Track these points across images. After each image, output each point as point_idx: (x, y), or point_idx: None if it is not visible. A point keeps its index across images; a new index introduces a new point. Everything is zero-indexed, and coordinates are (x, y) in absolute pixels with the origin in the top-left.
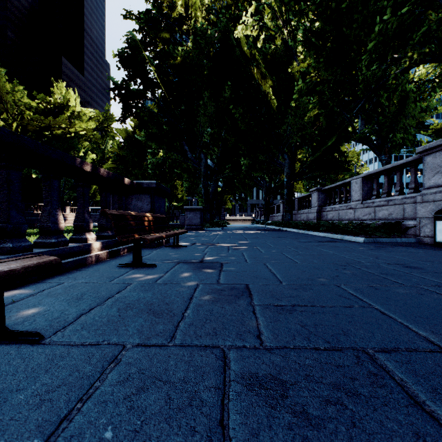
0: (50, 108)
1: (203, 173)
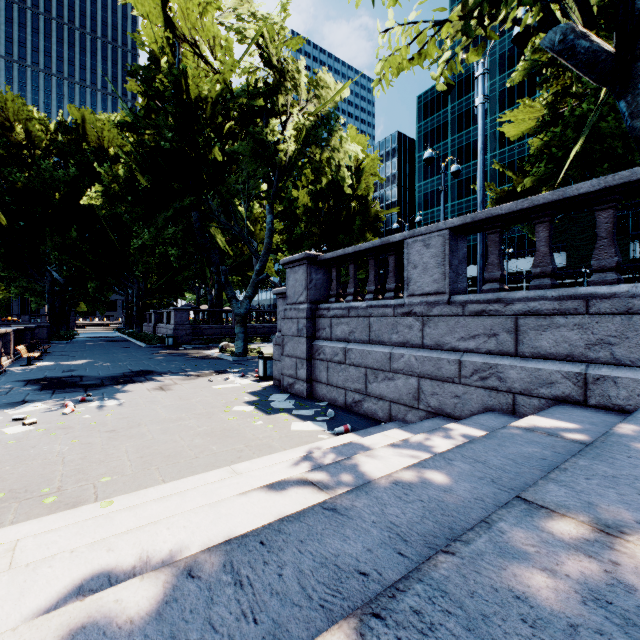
0: None
1: (49, 291)
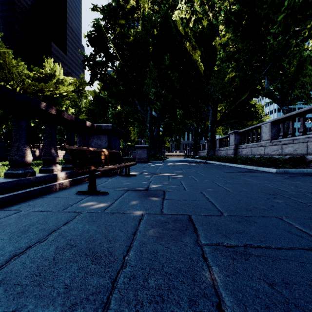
0: (42, 77)
1: (149, 121)
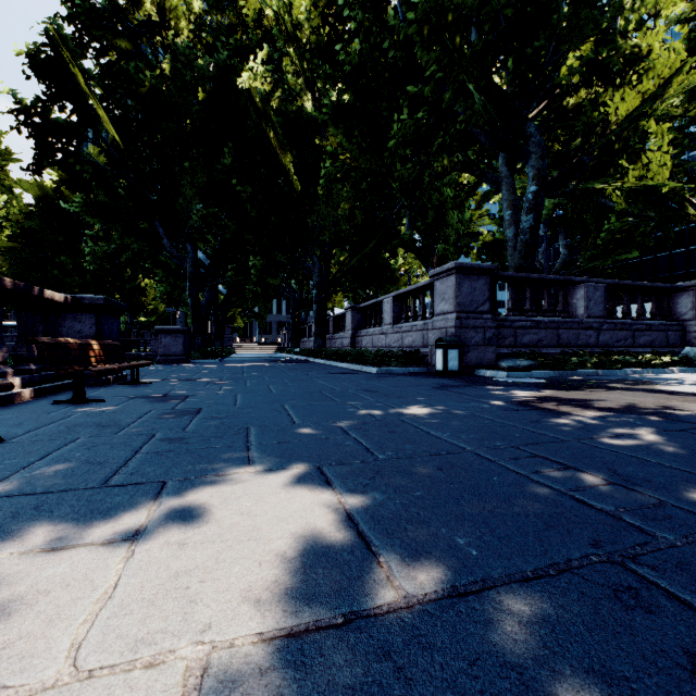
0: None
1: (190, 275)
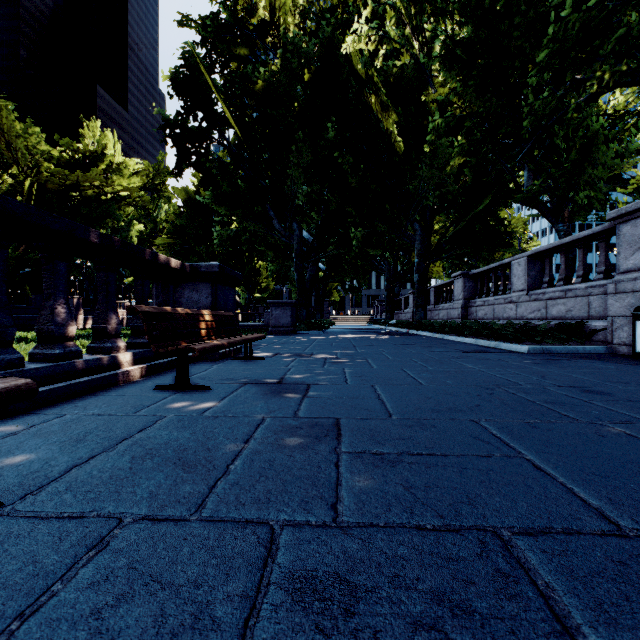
0: (78, 159)
1: (296, 251)
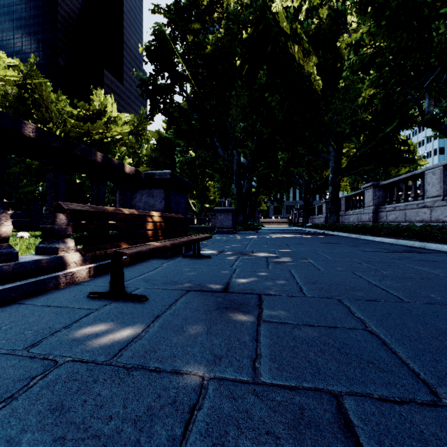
0: (89, 115)
1: (235, 171)
